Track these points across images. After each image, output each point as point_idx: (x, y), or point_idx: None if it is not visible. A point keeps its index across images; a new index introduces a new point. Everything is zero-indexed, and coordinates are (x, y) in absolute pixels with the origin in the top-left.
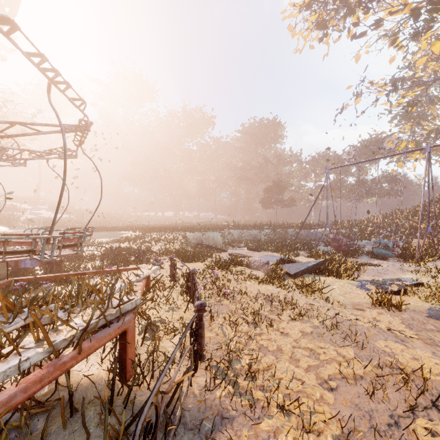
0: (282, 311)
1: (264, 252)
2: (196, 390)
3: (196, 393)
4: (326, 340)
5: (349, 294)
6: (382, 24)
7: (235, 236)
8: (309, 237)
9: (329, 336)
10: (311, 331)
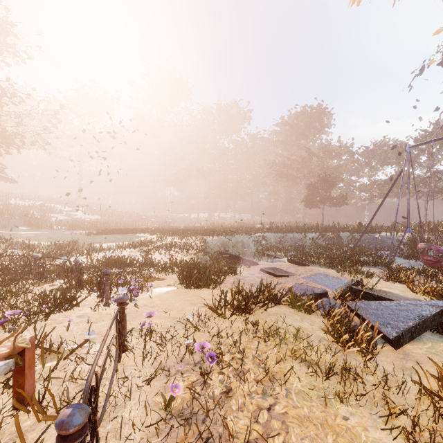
0: None
1: (313, 267)
2: None
3: None
4: None
5: None
6: None
7: (272, 241)
8: (372, 244)
9: None
10: None
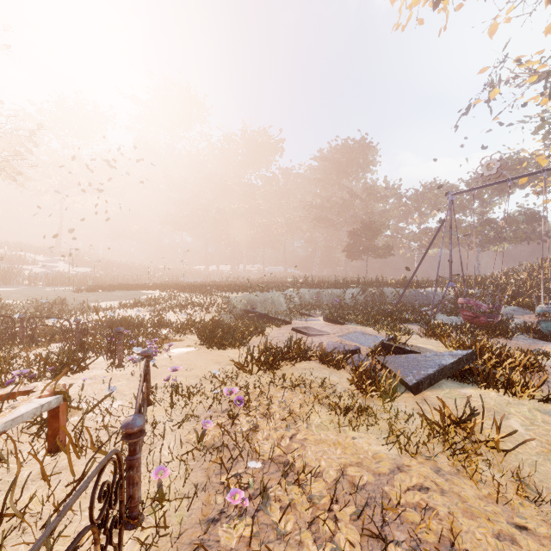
0: None
1: (350, 326)
2: None
3: None
4: None
5: None
6: None
7: (307, 298)
8: (416, 300)
9: None
10: None
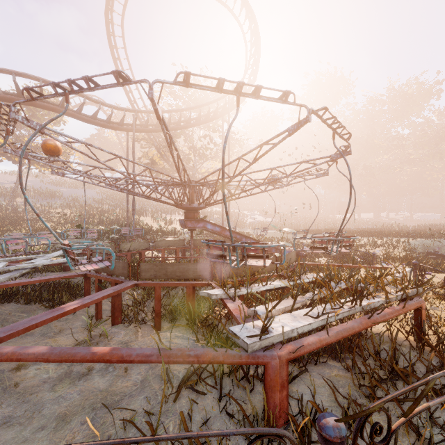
0: None
1: None
2: None
3: None
4: None
5: None
6: None
7: None
8: None
9: None
10: None
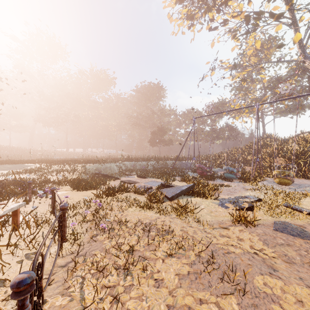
0: (158, 244)
1: (149, 178)
2: None
3: None
4: (205, 284)
5: (214, 213)
6: (228, 23)
7: (129, 167)
8: (181, 166)
9: (207, 276)
10: (188, 271)
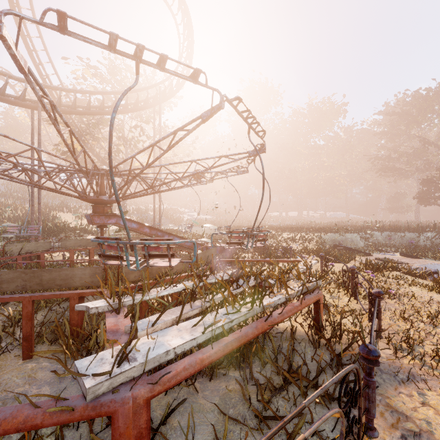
0: None
1: (427, 260)
2: (382, 355)
3: (382, 356)
4: None
5: None
6: None
7: (379, 239)
8: None
9: None
10: None
